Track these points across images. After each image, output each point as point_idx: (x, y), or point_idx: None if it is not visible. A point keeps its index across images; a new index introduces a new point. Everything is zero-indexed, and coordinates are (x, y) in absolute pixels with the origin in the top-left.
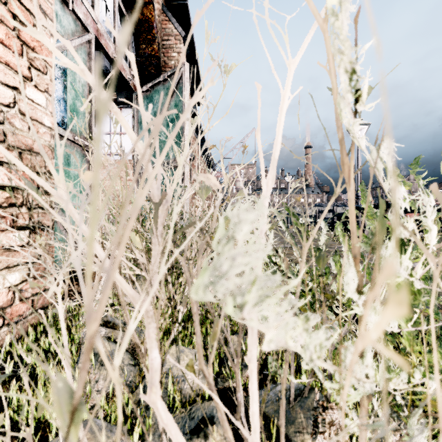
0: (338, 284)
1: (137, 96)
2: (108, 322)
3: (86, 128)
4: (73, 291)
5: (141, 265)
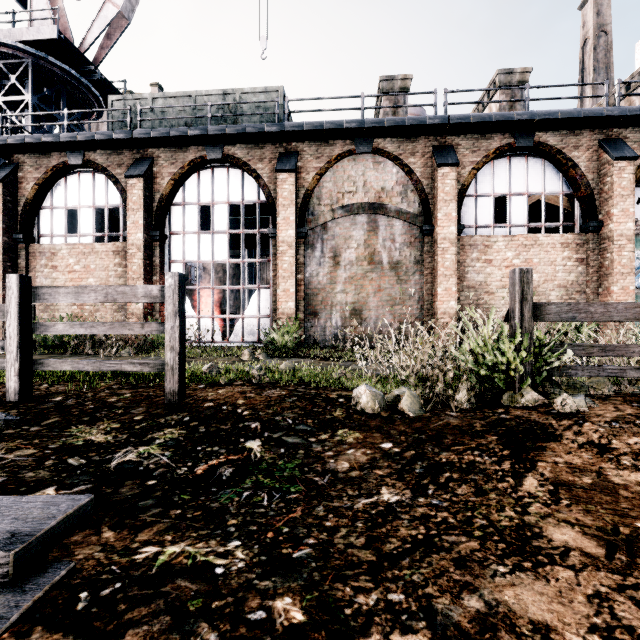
0: None
1: None
2: None
3: None
4: None
5: None
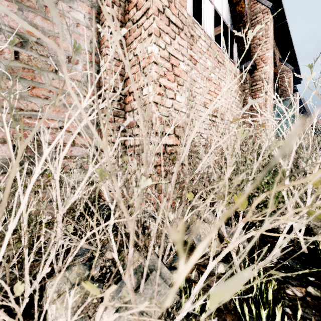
0: None
1: None
2: None
3: None
4: None
5: None
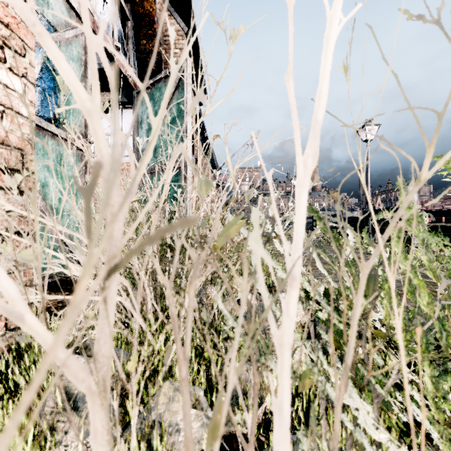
0: (385, 311)
1: (137, 94)
2: (88, 350)
3: (81, 126)
4: (62, 303)
5: (135, 276)
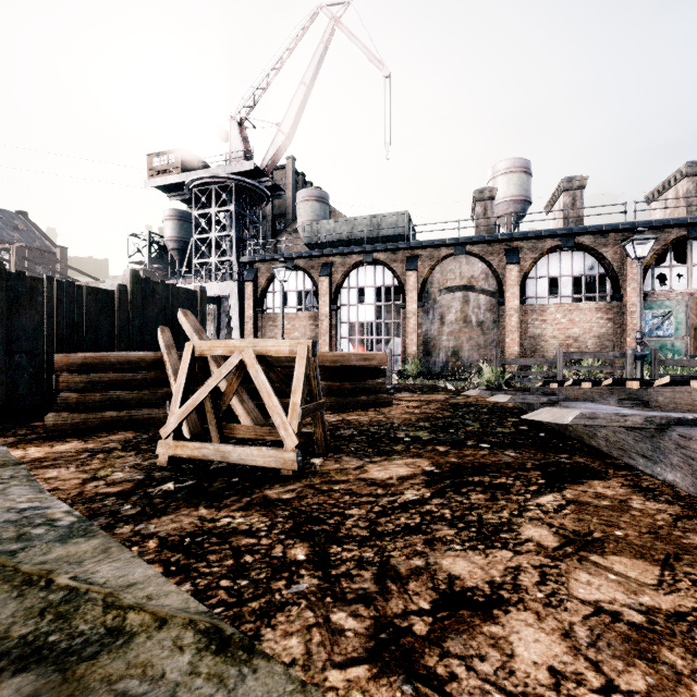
0: None
1: None
2: None
3: (684, 332)
4: None
5: None
